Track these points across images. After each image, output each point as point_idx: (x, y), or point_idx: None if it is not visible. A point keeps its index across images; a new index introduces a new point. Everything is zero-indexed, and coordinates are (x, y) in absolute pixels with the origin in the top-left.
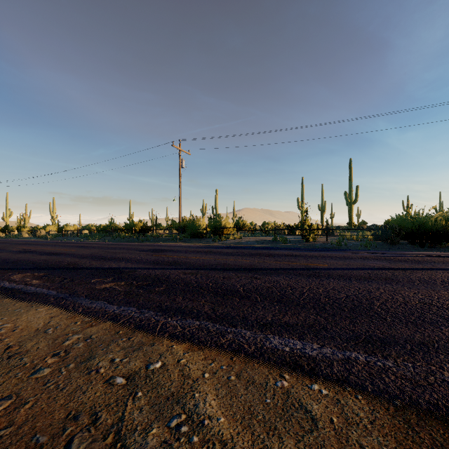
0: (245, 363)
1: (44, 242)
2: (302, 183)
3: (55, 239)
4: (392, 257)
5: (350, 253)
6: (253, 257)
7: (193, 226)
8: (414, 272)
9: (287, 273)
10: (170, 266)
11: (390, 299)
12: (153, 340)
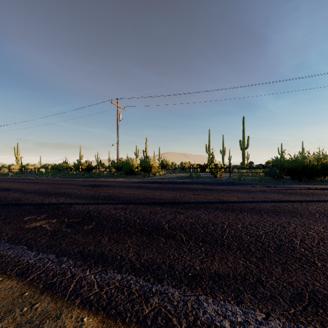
0: None
1: (4, 178)
2: (209, 134)
3: (15, 176)
4: (284, 190)
5: (250, 187)
6: (175, 191)
7: (128, 165)
8: (309, 204)
9: (205, 206)
10: (103, 201)
11: (306, 236)
12: (62, 308)
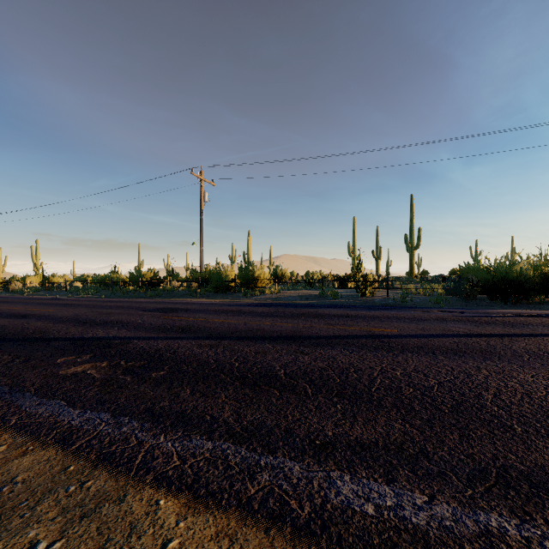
0: (294, 545)
1: (17, 298)
2: (354, 224)
3: (34, 294)
4: (476, 317)
5: (421, 312)
6: (296, 318)
7: (219, 277)
8: (514, 340)
9: (345, 343)
10: (181, 335)
11: (504, 388)
12: (126, 487)
